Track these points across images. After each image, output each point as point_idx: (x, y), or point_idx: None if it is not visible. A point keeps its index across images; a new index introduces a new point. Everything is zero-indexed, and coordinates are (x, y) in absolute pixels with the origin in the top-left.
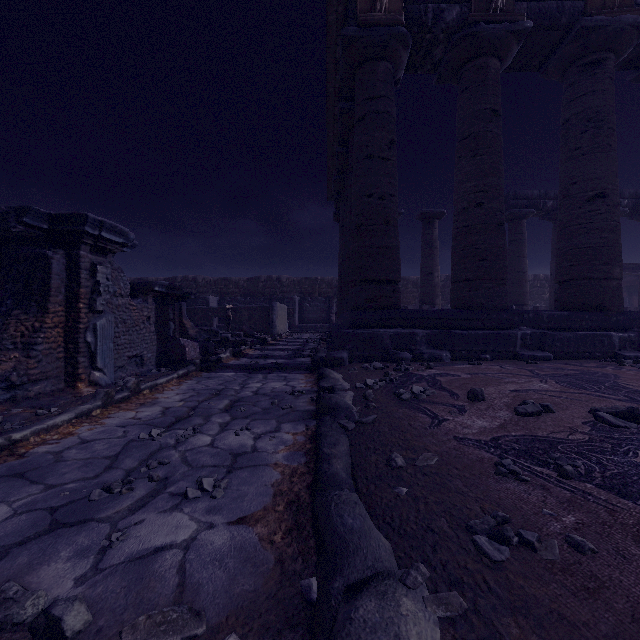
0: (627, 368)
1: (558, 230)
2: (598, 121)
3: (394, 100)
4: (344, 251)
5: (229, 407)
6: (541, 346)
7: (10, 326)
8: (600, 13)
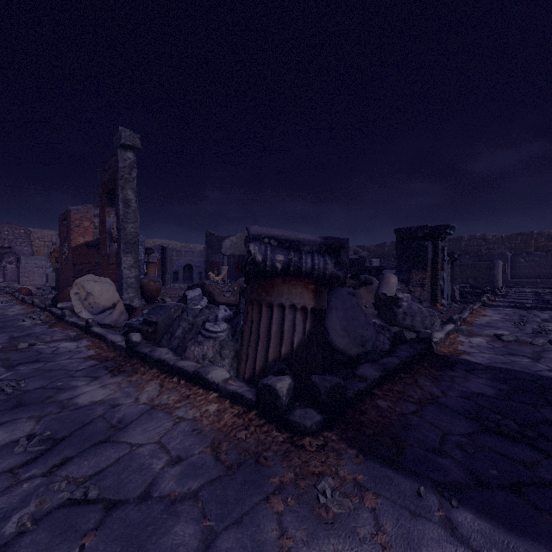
0: None
1: None
2: None
3: None
4: None
5: (544, 321)
6: None
7: (413, 277)
8: None
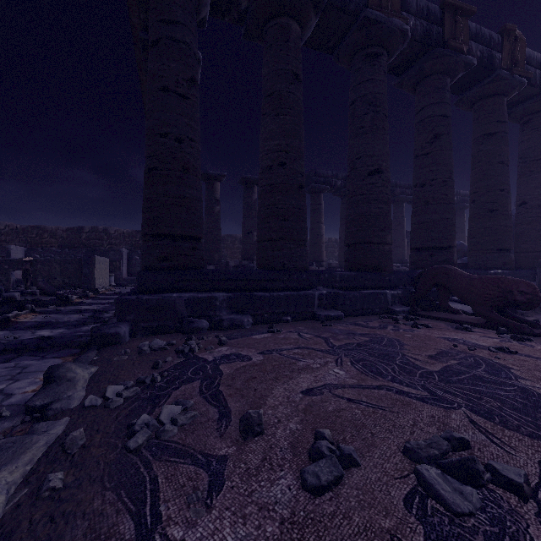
0: (403, 327)
1: (347, 198)
2: (376, 106)
3: (196, 34)
4: None
5: None
6: (335, 305)
7: None
8: (378, 10)
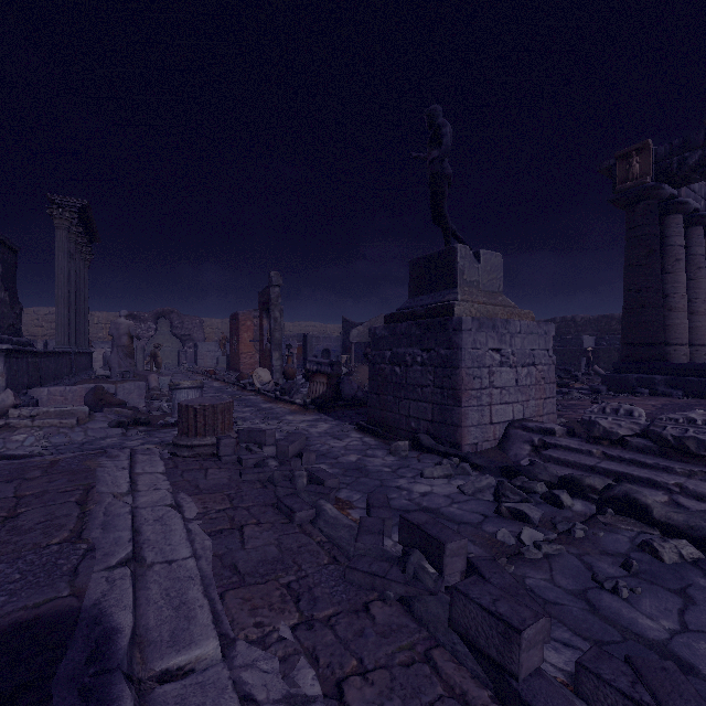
0: None
1: None
2: None
3: (654, 221)
4: None
5: None
6: None
7: None
8: None
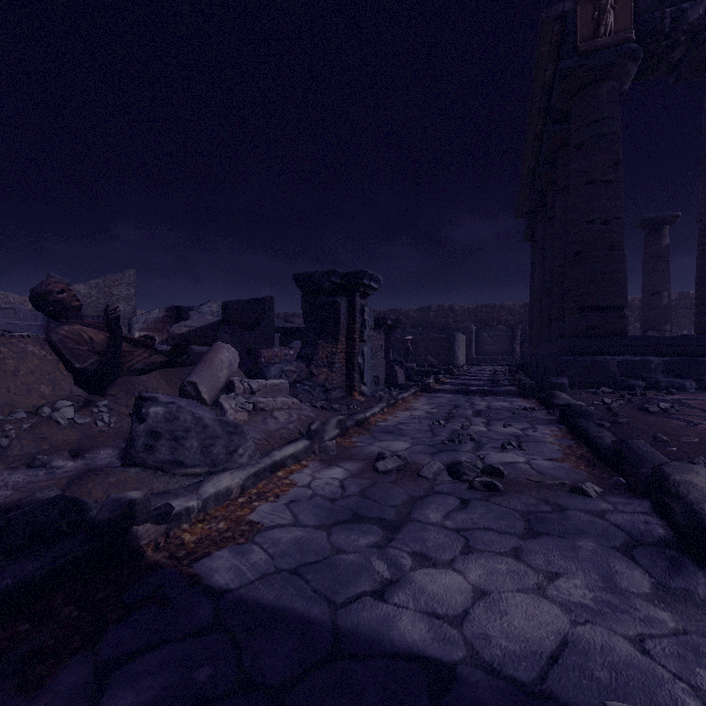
0: None
1: None
2: None
3: (619, 118)
4: (546, 276)
5: (476, 415)
6: None
7: (319, 351)
8: None
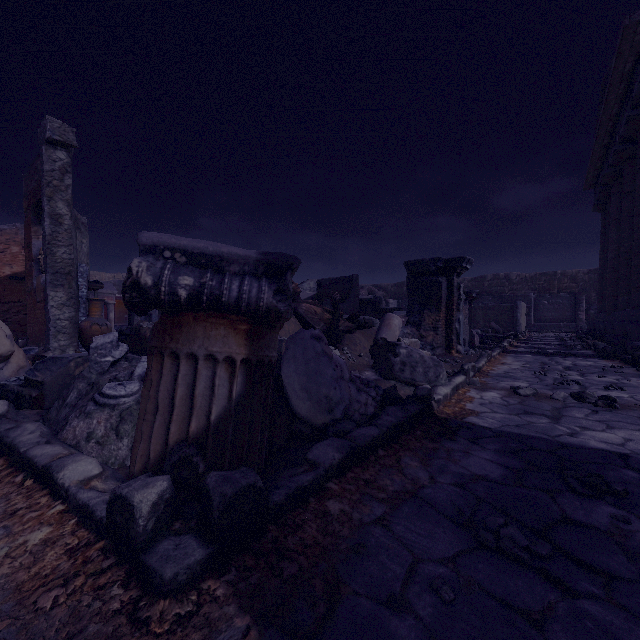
0: None
1: None
2: None
3: None
4: (622, 247)
5: (566, 369)
6: None
7: (425, 318)
8: None
